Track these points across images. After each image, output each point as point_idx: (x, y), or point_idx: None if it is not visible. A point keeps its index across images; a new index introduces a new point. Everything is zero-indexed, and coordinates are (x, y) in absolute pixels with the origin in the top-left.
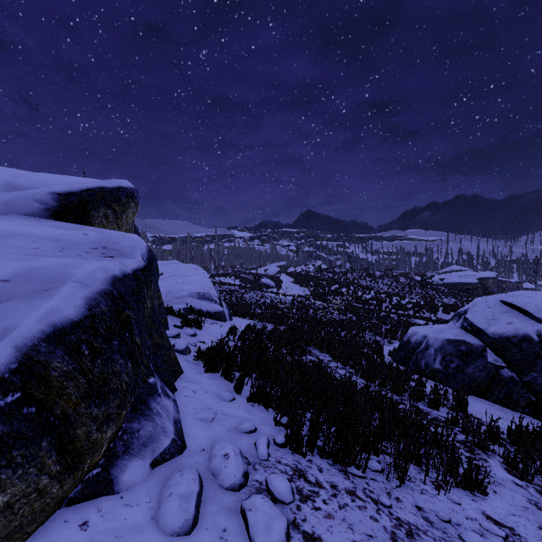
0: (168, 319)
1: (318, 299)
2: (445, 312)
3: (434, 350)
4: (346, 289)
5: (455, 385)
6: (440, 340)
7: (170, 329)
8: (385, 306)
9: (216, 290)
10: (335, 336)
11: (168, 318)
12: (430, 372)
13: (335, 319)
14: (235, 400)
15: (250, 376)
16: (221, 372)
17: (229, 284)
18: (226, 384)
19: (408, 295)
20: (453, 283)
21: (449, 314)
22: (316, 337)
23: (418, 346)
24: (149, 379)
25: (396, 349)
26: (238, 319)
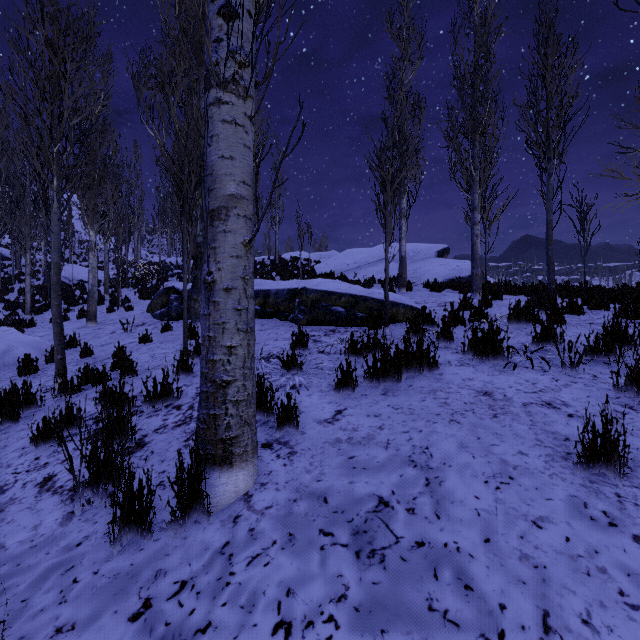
0: None
1: None
2: None
3: None
4: None
5: None
6: None
7: None
8: None
9: None
10: None
11: None
12: None
13: None
14: None
15: None
16: None
17: None
18: None
19: None
20: None
21: None
22: None
23: None
24: None
25: None
26: None
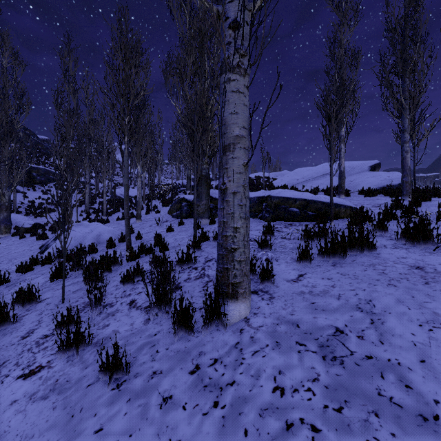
0: None
1: None
2: None
3: None
4: None
5: None
6: None
7: None
8: None
9: None
10: None
11: None
12: None
13: None
14: None
15: None
16: None
17: None
18: None
19: None
20: None
21: None
22: None
23: None
24: None
25: None
26: None
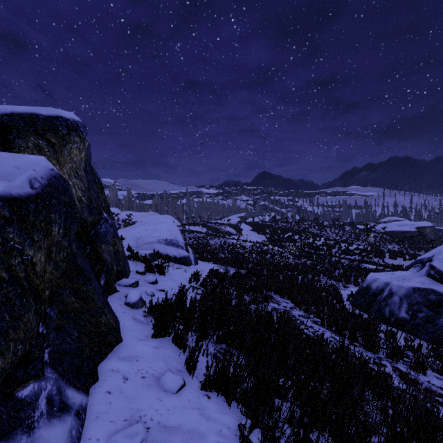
0: (132, 265)
1: (274, 245)
2: (391, 257)
3: (399, 298)
4: (299, 236)
5: (425, 337)
6: (405, 288)
7: (131, 275)
8: (335, 252)
9: (186, 236)
10: (293, 280)
11: (133, 263)
12: (395, 320)
13: (291, 263)
14: (184, 387)
15: (207, 344)
16: (172, 336)
17: (197, 232)
18: (176, 355)
19: (355, 242)
20: (393, 231)
21: (395, 259)
22: (275, 281)
23: (380, 293)
24: (21, 390)
25: (355, 294)
26: (203, 263)
